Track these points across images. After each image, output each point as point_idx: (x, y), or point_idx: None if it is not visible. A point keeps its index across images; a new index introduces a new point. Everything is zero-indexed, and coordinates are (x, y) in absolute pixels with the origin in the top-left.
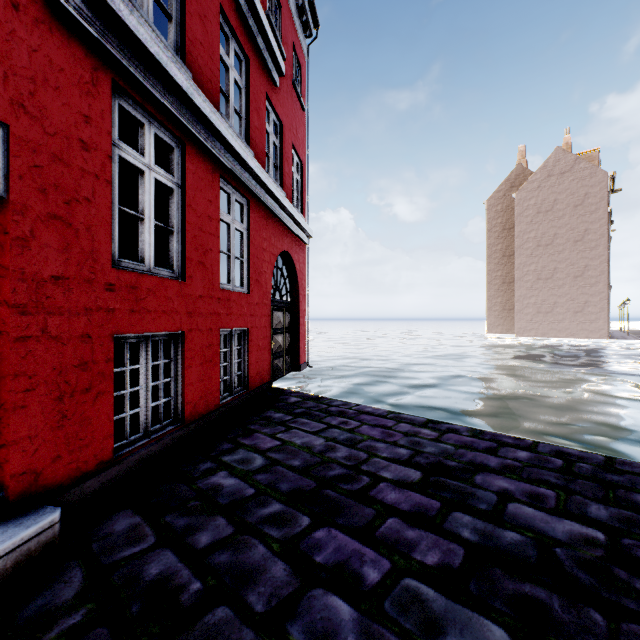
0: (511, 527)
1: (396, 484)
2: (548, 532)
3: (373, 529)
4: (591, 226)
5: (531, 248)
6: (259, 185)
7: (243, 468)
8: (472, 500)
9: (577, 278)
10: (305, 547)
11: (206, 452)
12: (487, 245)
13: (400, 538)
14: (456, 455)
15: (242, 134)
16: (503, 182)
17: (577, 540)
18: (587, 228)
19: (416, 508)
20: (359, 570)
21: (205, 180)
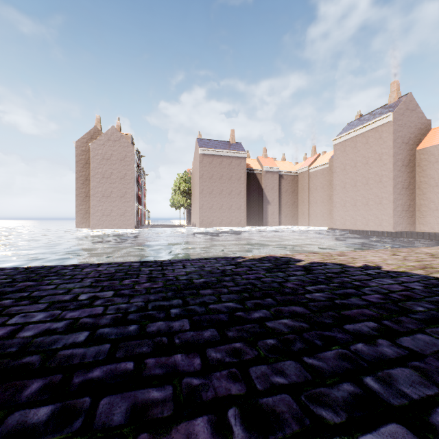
0: None
1: None
2: None
3: None
4: (128, 172)
5: (100, 178)
6: None
7: None
8: None
9: (122, 198)
10: None
11: None
12: (76, 171)
13: None
14: None
15: None
16: (87, 133)
17: None
18: (126, 173)
19: None
20: None
21: None
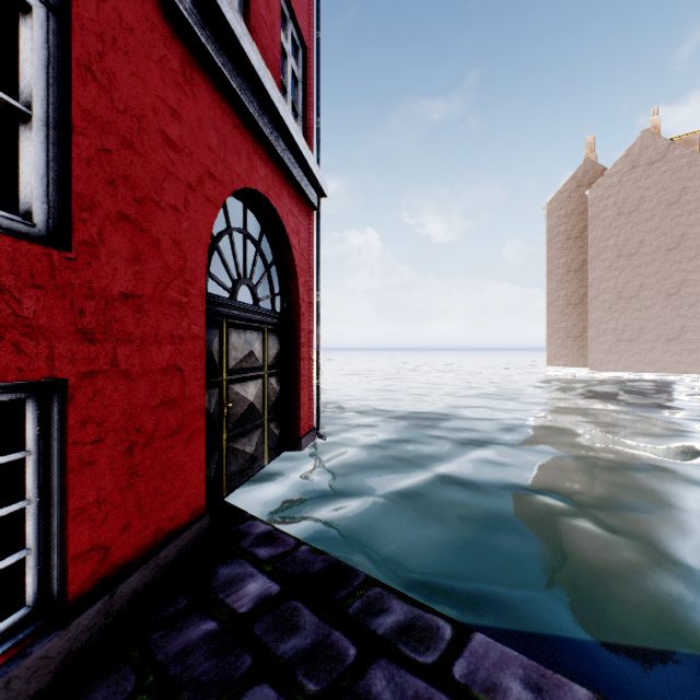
0: None
1: None
2: None
3: None
4: (690, 230)
5: (610, 259)
6: None
7: None
8: None
9: (671, 296)
10: None
11: None
12: (547, 258)
13: None
14: None
15: None
16: (568, 181)
17: None
18: (685, 232)
19: None
20: None
21: None
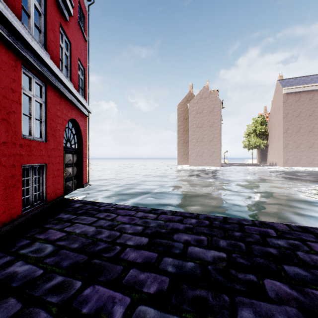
0: (190, 260)
1: (135, 247)
2: (205, 258)
3: (121, 279)
4: (215, 121)
5: (194, 128)
6: (54, 76)
7: (36, 256)
8: (172, 249)
9: (210, 141)
10: (76, 304)
11: (7, 249)
12: (177, 125)
13: (136, 281)
14: (165, 226)
15: (41, 42)
16: (184, 98)
17: (216, 259)
18: (214, 121)
19: (145, 260)
20: (111, 310)
21: (8, 64)
